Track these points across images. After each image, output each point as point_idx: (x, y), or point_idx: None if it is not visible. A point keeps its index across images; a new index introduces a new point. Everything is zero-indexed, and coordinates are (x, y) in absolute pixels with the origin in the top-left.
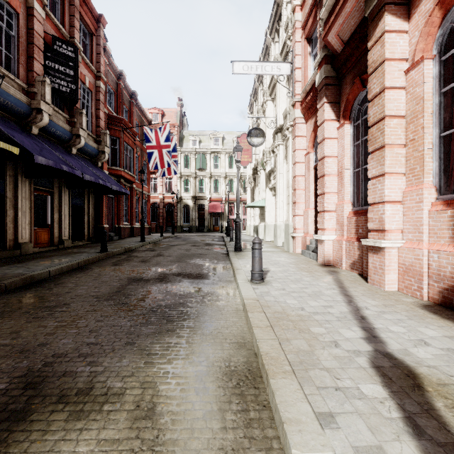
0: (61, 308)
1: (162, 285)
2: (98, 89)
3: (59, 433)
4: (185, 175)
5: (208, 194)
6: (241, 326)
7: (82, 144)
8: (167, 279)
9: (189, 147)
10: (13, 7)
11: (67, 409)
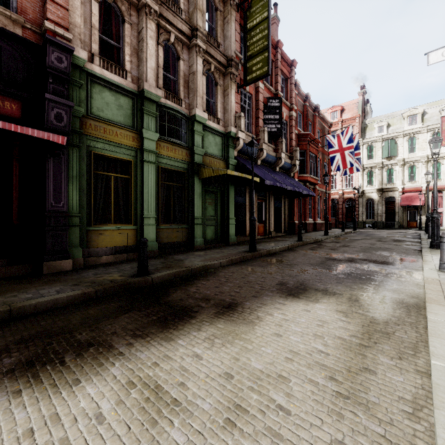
0: (294, 266)
1: (351, 264)
2: (291, 118)
3: (321, 296)
4: (368, 167)
5: (400, 185)
6: (417, 291)
7: (282, 163)
8: (355, 261)
9: (372, 135)
10: (250, 93)
11: (320, 292)
